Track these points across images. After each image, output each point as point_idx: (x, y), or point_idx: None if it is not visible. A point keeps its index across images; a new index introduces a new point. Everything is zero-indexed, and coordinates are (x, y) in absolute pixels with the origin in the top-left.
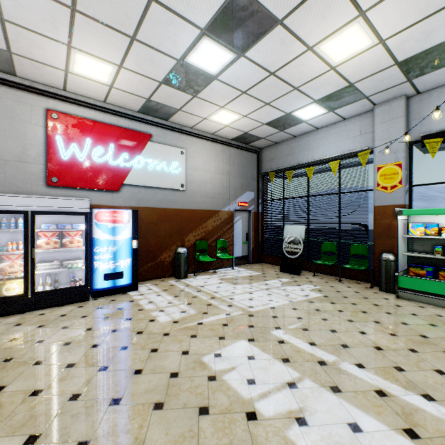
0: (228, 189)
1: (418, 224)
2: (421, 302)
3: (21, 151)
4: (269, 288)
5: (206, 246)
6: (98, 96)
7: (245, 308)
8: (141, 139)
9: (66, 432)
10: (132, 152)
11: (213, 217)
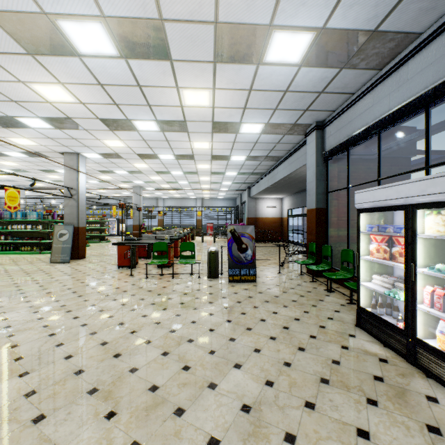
0: None
1: None
2: None
3: None
4: None
5: None
6: None
7: None
8: None
9: None
10: None
11: None
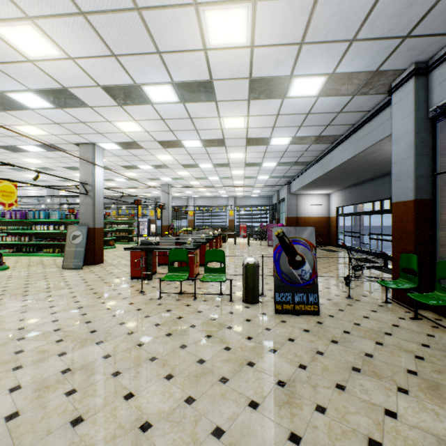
0: None
1: None
2: None
3: None
4: None
5: None
6: None
7: None
8: None
9: None
10: None
11: None
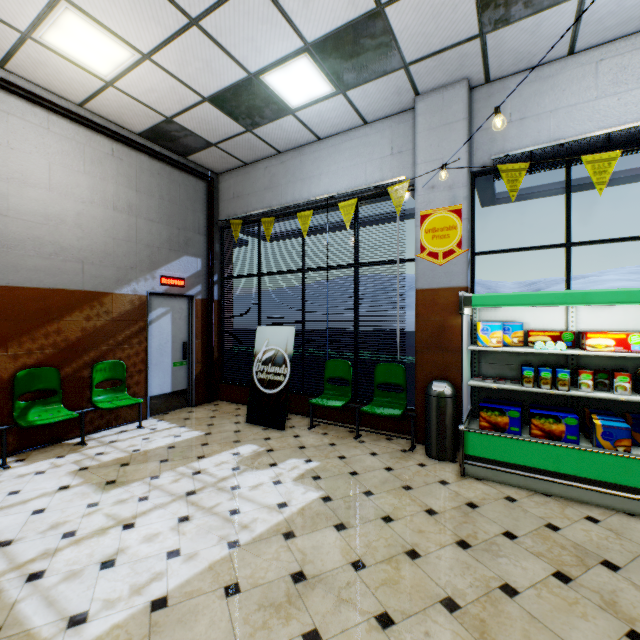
0: (132, 245)
1: (494, 325)
2: (503, 482)
3: None
4: (195, 491)
5: (55, 381)
6: None
7: (43, 639)
8: None
9: None
10: None
11: (83, 309)
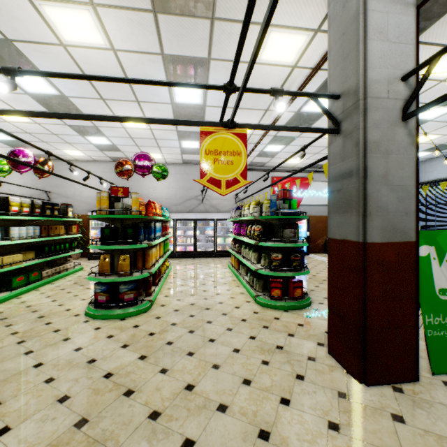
0: None
1: None
2: None
3: (264, 195)
4: None
5: None
6: (290, 166)
7: None
8: (308, 181)
9: (315, 270)
10: (303, 189)
11: None
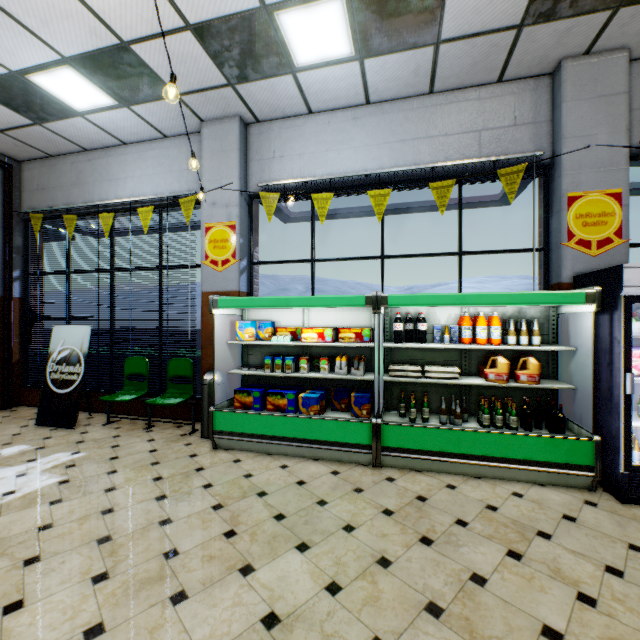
0: None
1: (247, 323)
2: (243, 449)
3: None
4: None
5: None
6: None
7: None
8: None
9: None
10: None
11: None
